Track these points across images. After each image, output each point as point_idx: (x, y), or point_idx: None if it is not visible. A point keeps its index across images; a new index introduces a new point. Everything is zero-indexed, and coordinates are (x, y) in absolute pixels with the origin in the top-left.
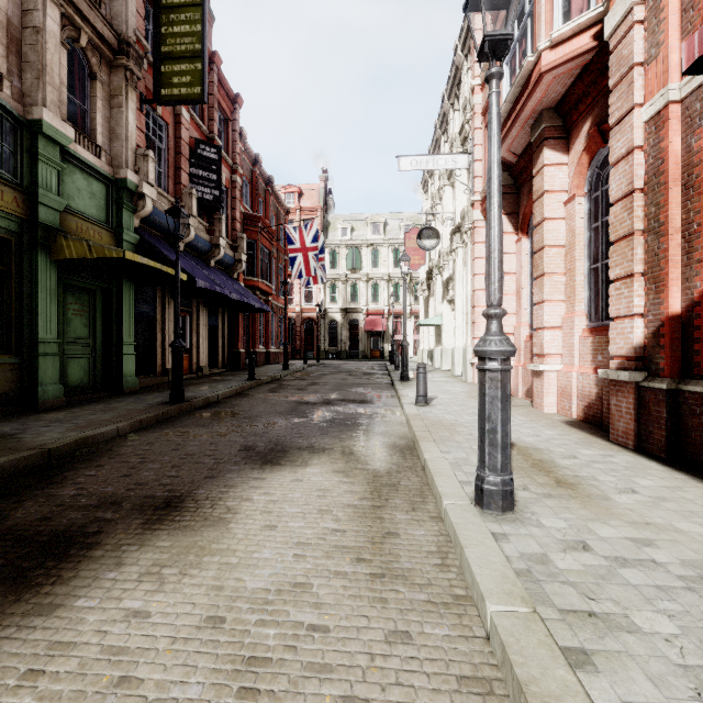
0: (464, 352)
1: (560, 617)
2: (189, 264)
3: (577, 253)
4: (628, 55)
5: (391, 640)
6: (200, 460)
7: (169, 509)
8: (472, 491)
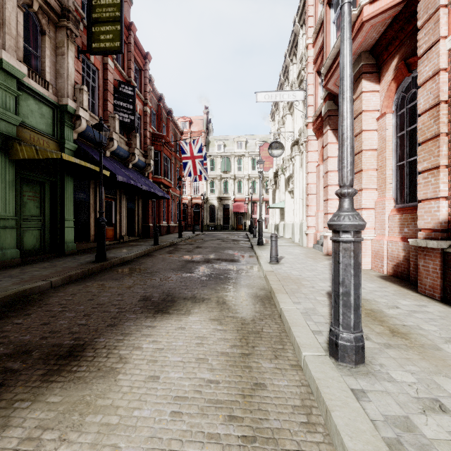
0: (300, 225)
1: None
2: (113, 165)
3: (387, 154)
4: None
5: None
6: (107, 309)
7: (70, 358)
8: (324, 341)
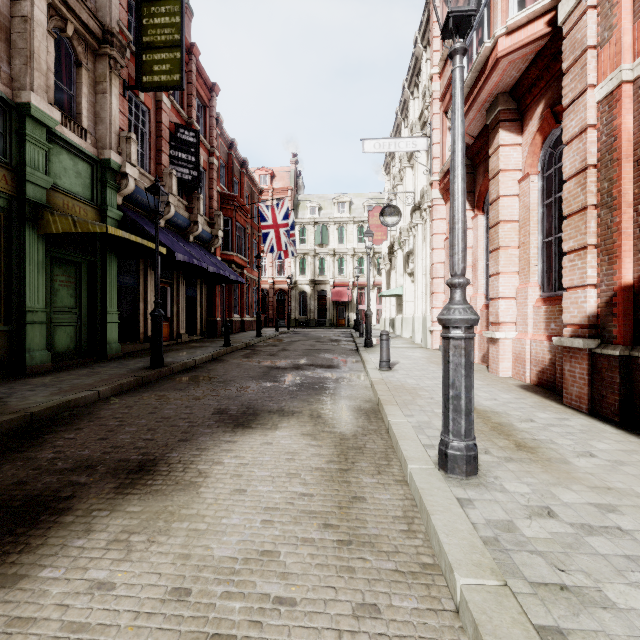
0: (423, 320)
1: (532, 591)
2: (169, 239)
3: (530, 227)
4: (582, 38)
5: (359, 615)
6: (175, 423)
7: (142, 472)
8: (436, 455)
